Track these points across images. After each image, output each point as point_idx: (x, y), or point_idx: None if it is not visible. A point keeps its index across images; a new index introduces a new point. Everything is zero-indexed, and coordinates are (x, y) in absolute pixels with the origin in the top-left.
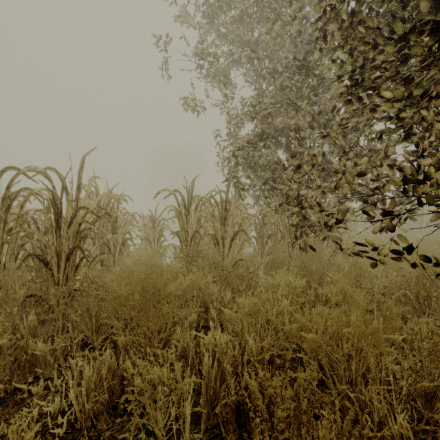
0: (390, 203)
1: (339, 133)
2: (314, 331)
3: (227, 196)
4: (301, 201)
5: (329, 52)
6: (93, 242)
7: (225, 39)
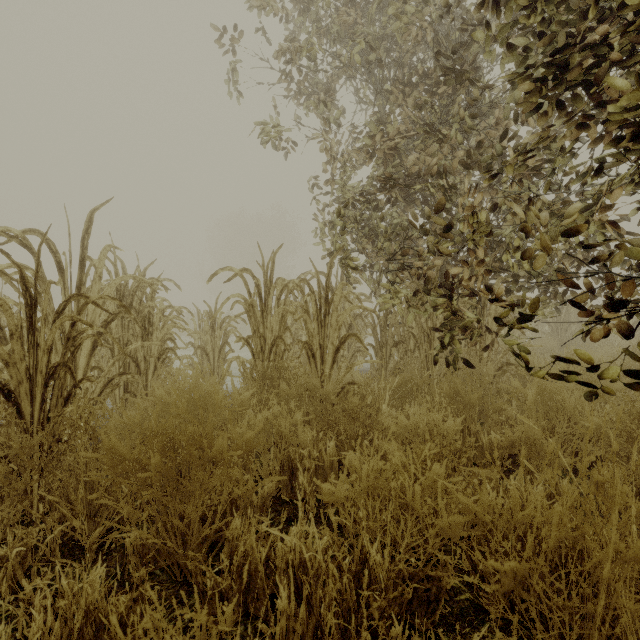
0: (625, 285)
1: (519, 168)
2: (516, 555)
3: (328, 279)
4: (451, 287)
5: (504, 29)
6: (112, 354)
7: (325, 36)
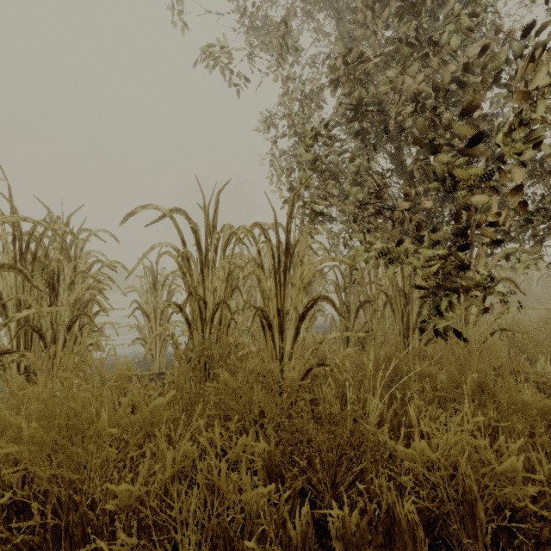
0: None
1: None
2: None
3: (290, 221)
4: (464, 231)
5: None
6: None
7: None
